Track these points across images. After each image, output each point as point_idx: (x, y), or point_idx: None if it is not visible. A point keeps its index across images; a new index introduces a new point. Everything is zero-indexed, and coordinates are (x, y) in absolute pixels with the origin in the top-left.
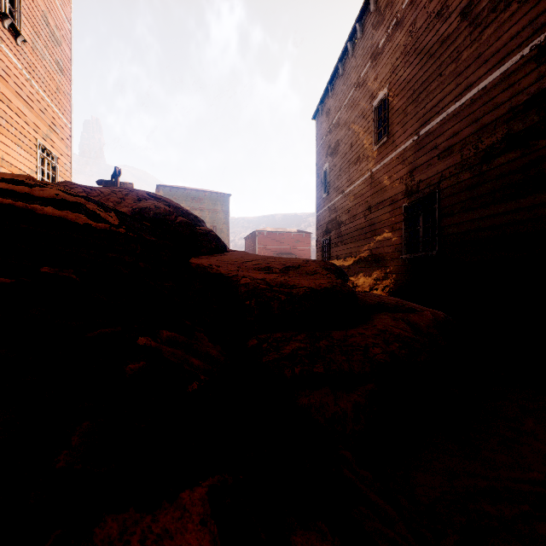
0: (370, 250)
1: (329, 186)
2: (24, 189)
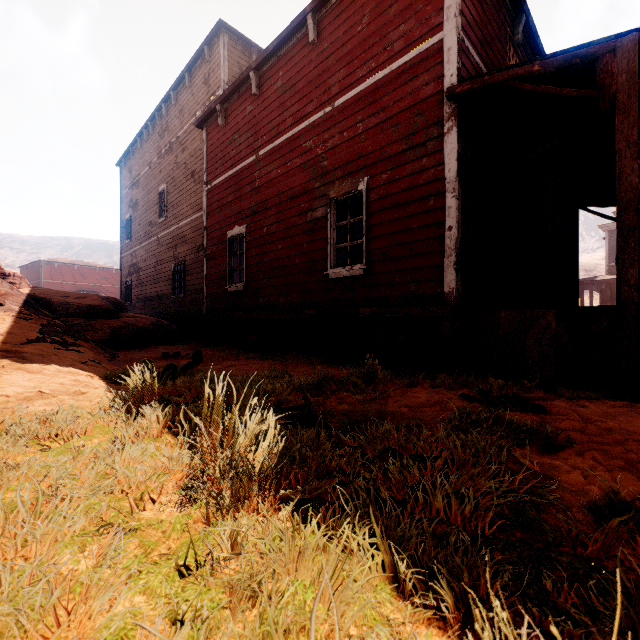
0: (158, 292)
1: (132, 234)
2: None
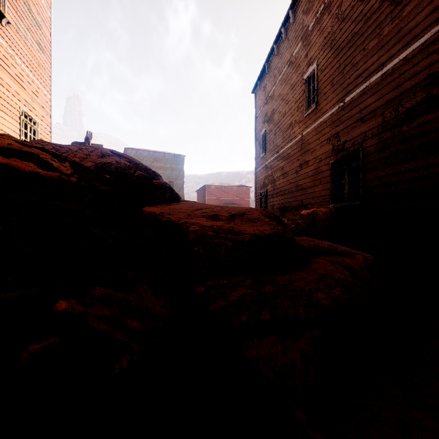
0: (301, 200)
1: (266, 147)
2: None
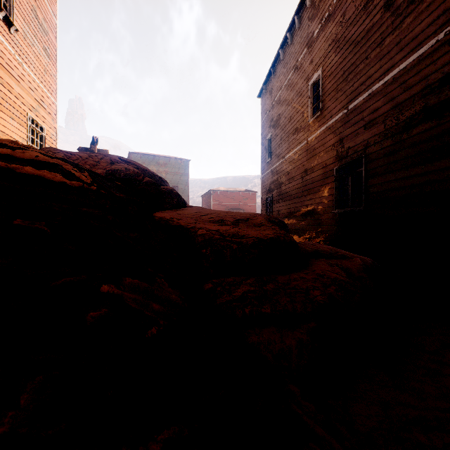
0: (306, 206)
1: (272, 152)
2: (7, 151)
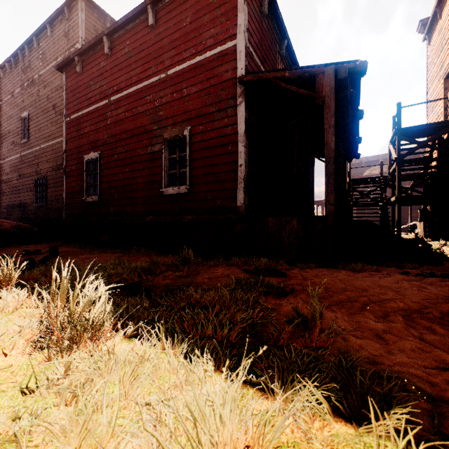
0: (20, 201)
1: None
2: None
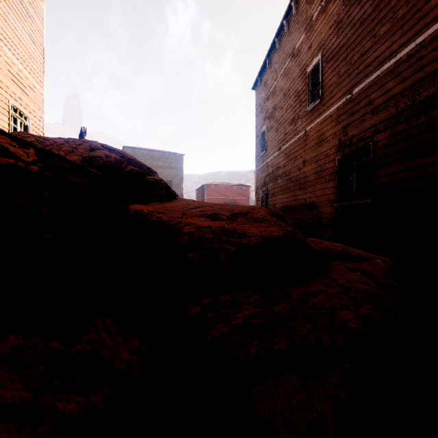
0: (304, 199)
1: (267, 145)
2: None
